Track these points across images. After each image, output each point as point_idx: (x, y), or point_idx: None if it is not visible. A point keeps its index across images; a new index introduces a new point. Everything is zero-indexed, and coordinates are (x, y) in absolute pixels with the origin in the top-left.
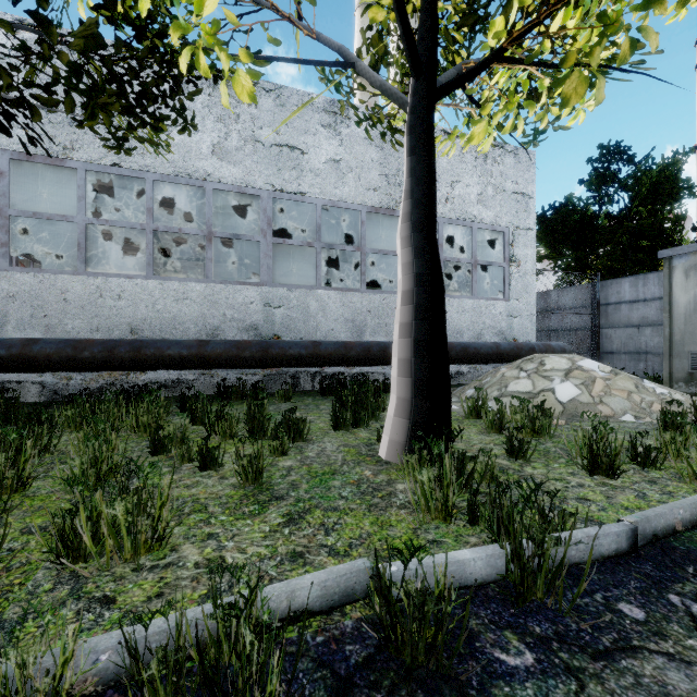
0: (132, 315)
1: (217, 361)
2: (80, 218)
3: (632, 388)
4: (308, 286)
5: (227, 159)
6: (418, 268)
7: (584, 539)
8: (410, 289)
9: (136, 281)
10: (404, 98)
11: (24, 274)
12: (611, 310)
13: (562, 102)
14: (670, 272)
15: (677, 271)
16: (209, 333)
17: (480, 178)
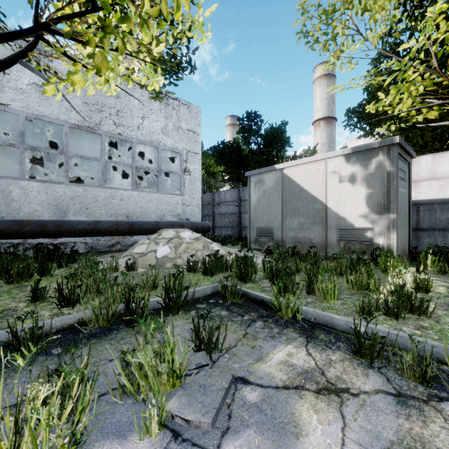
0: None
1: None
2: None
3: (200, 248)
4: (11, 177)
5: None
6: None
7: None
8: None
9: None
10: None
11: None
12: (246, 204)
13: (97, 70)
14: (249, 184)
15: (252, 184)
16: None
17: (164, 117)
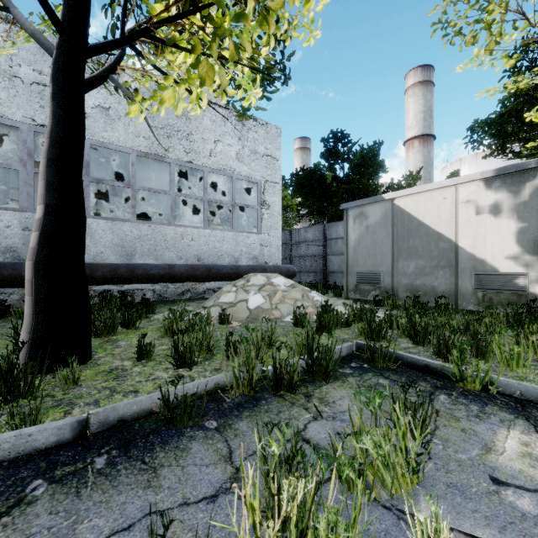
0: None
1: None
2: None
3: (299, 297)
4: None
5: None
6: (48, 199)
7: (10, 439)
8: (40, 217)
9: None
10: (53, 49)
11: None
12: (333, 243)
13: (201, 82)
14: (347, 219)
15: (350, 218)
16: None
17: (239, 140)
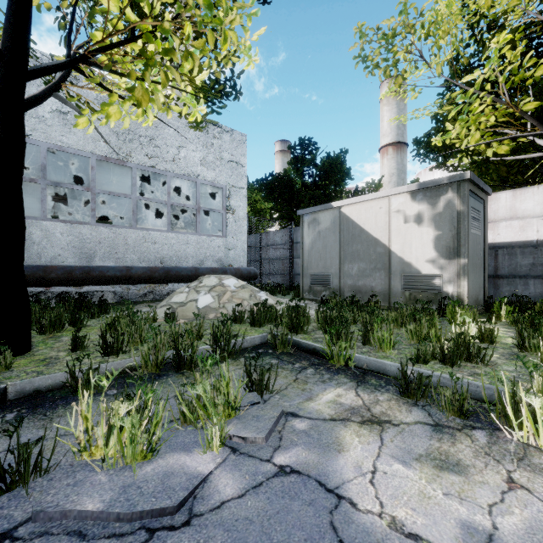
0: None
1: None
2: None
3: (247, 297)
4: (31, 217)
5: None
6: None
7: None
8: None
9: None
10: None
11: None
12: (299, 247)
13: (138, 103)
14: (302, 224)
15: (305, 224)
16: None
17: (203, 146)
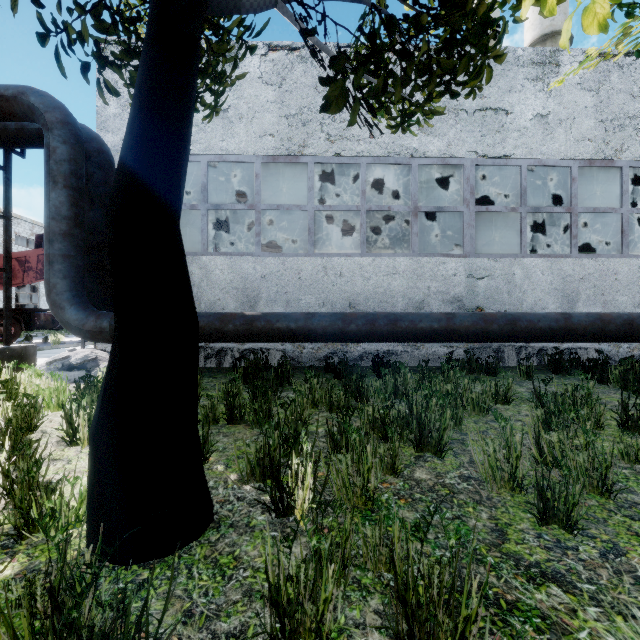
0: (350, 290)
1: (464, 334)
2: (309, 206)
3: None
4: (512, 255)
5: (431, 133)
6: None
7: None
8: None
9: (353, 259)
10: None
11: (271, 258)
12: None
13: None
14: None
15: None
16: (415, 306)
17: None
